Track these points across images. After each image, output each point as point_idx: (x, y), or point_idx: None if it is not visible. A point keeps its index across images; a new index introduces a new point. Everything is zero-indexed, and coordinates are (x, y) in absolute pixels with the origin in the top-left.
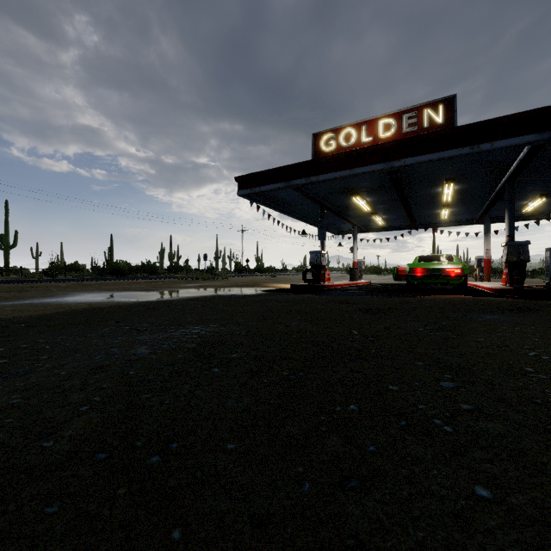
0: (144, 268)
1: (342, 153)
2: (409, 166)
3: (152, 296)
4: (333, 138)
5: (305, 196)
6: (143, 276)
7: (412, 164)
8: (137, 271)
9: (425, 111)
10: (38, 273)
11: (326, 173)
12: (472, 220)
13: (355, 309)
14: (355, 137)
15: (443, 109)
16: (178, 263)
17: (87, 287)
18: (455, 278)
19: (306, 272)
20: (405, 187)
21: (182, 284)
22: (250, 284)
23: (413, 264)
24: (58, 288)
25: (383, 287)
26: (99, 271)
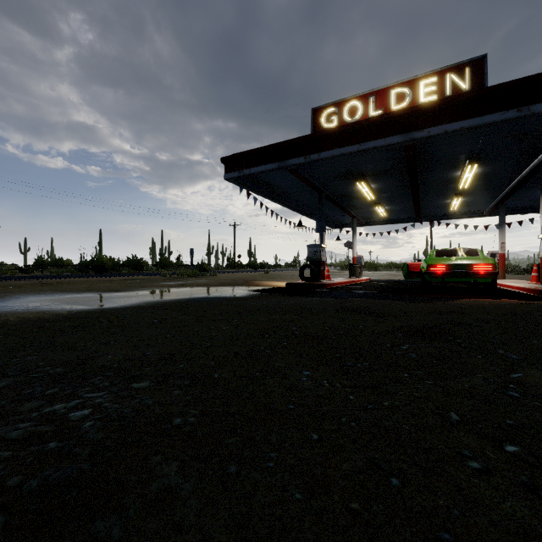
0: (130, 263)
1: (349, 124)
2: (434, 138)
3: (109, 300)
4: (335, 113)
5: (302, 181)
6: (128, 272)
7: (439, 134)
8: (123, 267)
9: (447, 76)
10: (11, 269)
11: (329, 149)
12: (481, 212)
13: (393, 329)
14: (361, 111)
15: (470, 73)
16: (167, 259)
17: (45, 286)
18: (485, 276)
19: (304, 268)
20: (419, 170)
21: (162, 282)
22: (240, 282)
23: (431, 260)
24: (3, 289)
25: (391, 286)
26: (80, 267)
